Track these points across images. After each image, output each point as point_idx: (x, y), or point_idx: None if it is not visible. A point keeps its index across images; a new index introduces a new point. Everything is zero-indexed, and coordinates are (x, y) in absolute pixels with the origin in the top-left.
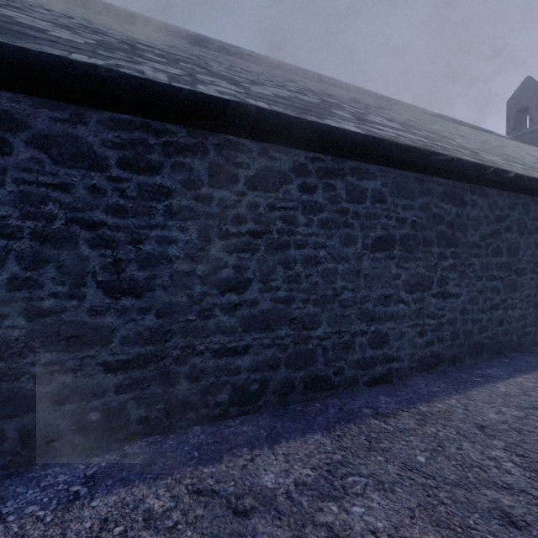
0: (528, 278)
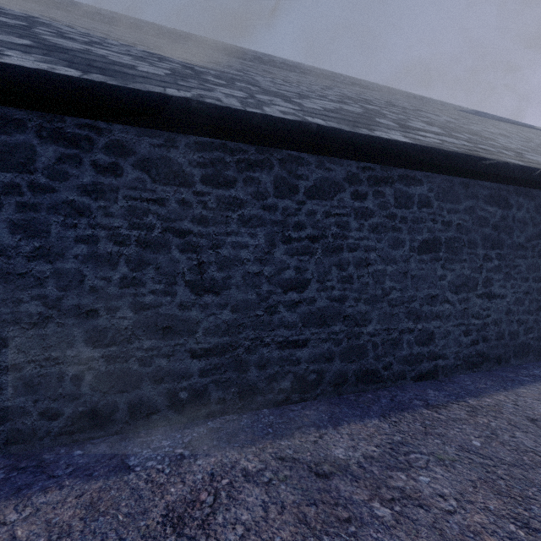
0: None
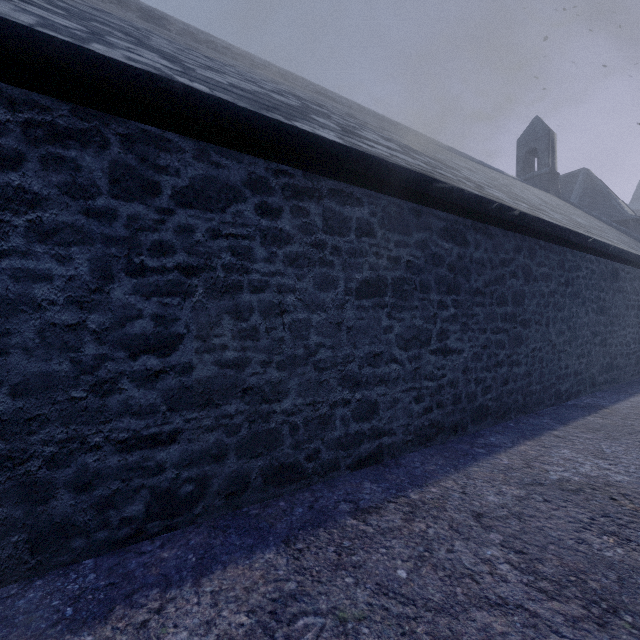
0: (533, 330)
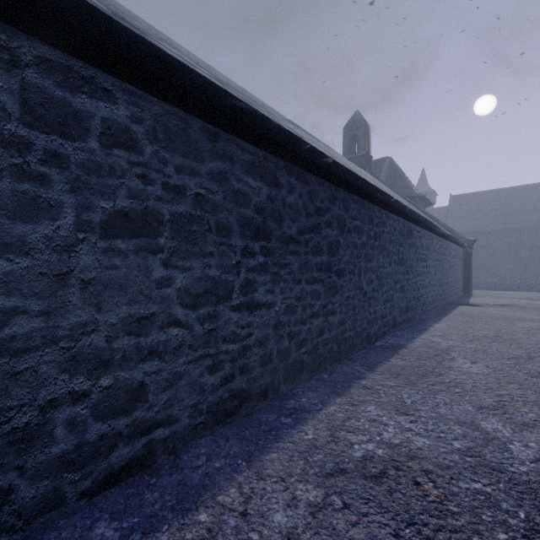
0: (347, 280)
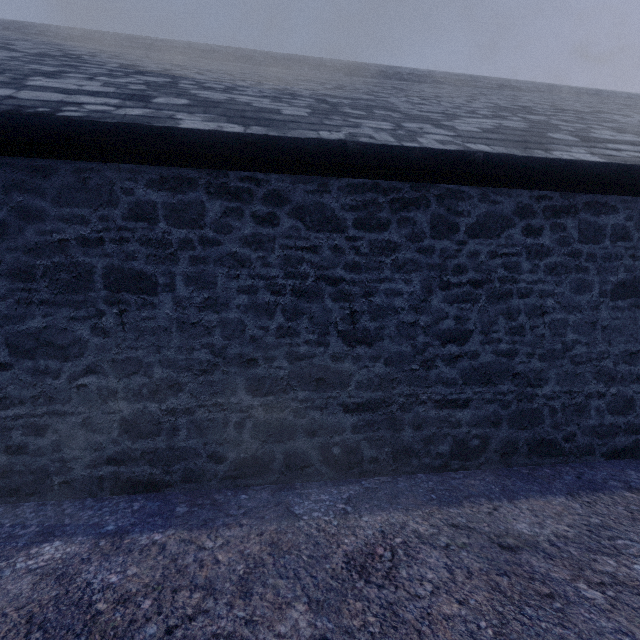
0: None
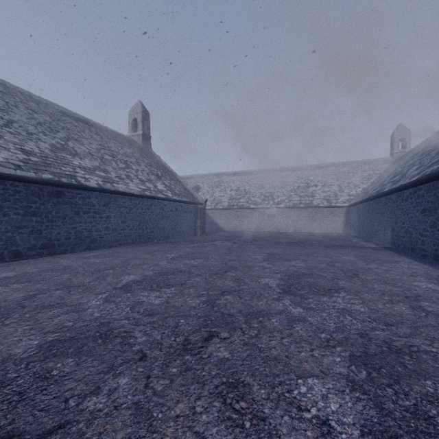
0: None
